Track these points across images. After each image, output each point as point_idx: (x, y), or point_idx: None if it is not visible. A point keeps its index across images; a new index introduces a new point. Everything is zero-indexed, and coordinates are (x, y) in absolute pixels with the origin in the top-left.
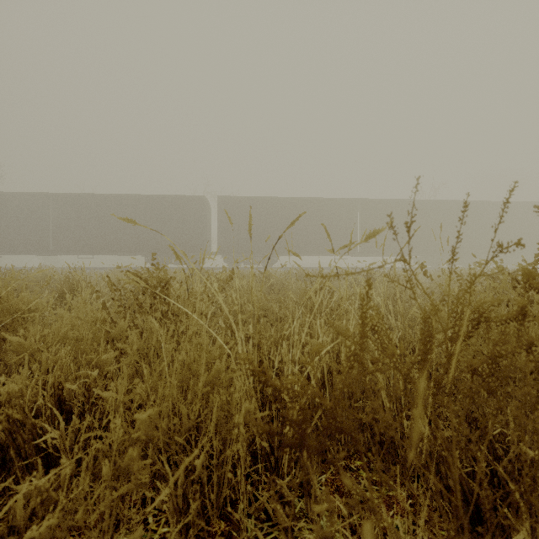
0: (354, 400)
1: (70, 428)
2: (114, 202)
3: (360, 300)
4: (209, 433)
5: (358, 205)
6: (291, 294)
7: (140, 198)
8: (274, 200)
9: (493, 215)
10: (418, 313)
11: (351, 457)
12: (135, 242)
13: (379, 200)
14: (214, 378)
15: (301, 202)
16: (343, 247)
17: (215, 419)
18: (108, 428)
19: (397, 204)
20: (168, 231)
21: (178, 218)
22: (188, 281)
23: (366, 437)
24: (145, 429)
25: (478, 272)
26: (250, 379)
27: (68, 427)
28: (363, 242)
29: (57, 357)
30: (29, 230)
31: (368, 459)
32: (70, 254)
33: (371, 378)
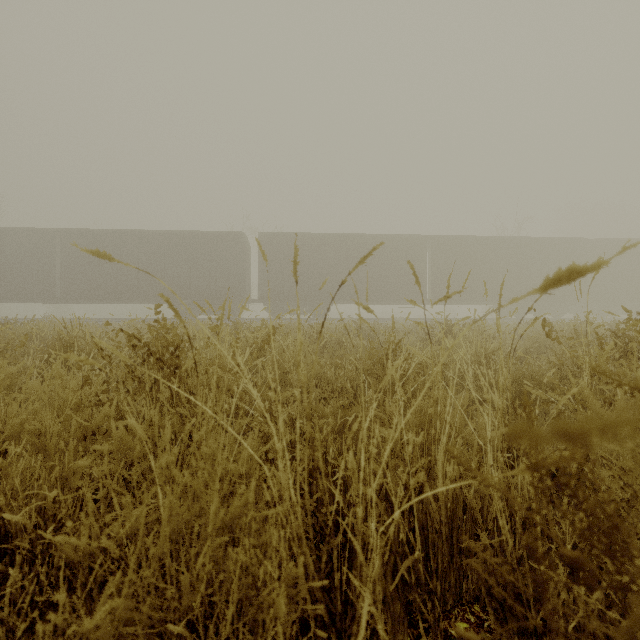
0: (454, 527)
1: (8, 588)
2: (134, 239)
3: (526, 413)
4: (223, 629)
5: (427, 243)
6: (351, 355)
7: (165, 234)
8: (326, 236)
9: (590, 255)
10: (535, 390)
11: (450, 615)
12: (159, 287)
13: (453, 236)
14: (237, 513)
15: (358, 239)
16: (444, 297)
17: (235, 595)
18: (75, 578)
19: (475, 241)
20: (198, 274)
21: (211, 259)
22: (208, 345)
23: (471, 581)
24: (101, 636)
25: (583, 325)
26: (297, 509)
27: (3, 588)
28: (433, 288)
29: (5, 463)
30: (32, 273)
31: (476, 618)
32: (81, 302)
33: (477, 491)
